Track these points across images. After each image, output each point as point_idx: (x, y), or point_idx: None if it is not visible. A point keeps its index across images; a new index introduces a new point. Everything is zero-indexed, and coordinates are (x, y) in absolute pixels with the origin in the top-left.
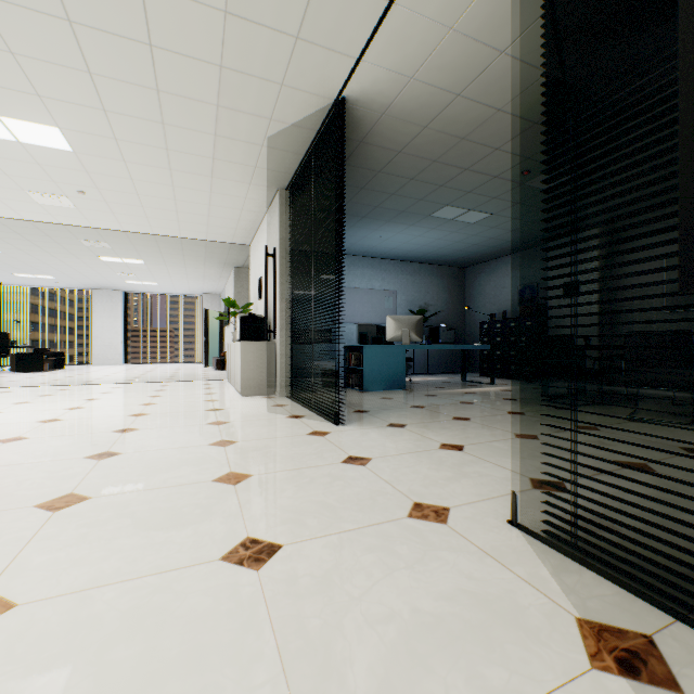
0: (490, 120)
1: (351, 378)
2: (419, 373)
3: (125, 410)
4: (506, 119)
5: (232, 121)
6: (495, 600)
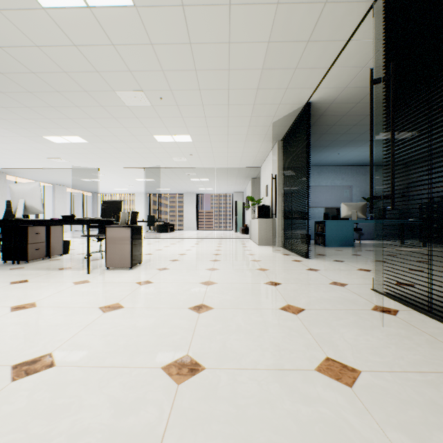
0: None
1: (318, 239)
2: (369, 238)
3: (211, 248)
4: None
5: (256, 120)
6: (349, 299)
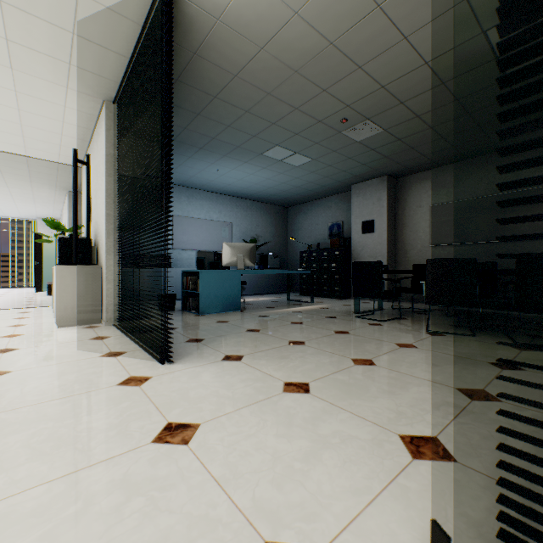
0: (322, 55)
1: (189, 302)
2: (251, 294)
3: None
4: (337, 57)
5: None
6: None
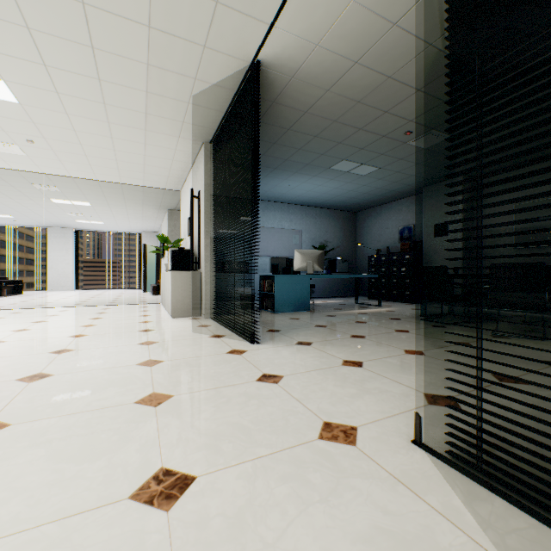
0: (382, 86)
1: (265, 302)
2: (320, 297)
3: (66, 331)
4: (395, 86)
5: (161, 80)
6: (414, 540)
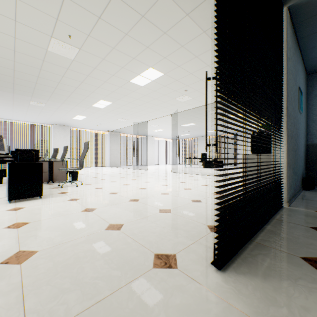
0: None
1: None
2: None
3: (170, 190)
4: None
5: None
6: None
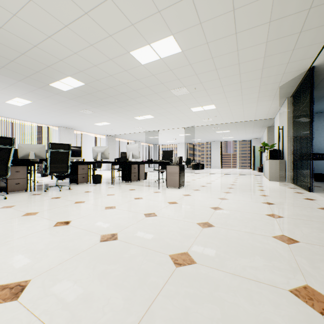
0: None
1: None
2: None
3: (229, 180)
4: None
5: (264, 87)
6: None
